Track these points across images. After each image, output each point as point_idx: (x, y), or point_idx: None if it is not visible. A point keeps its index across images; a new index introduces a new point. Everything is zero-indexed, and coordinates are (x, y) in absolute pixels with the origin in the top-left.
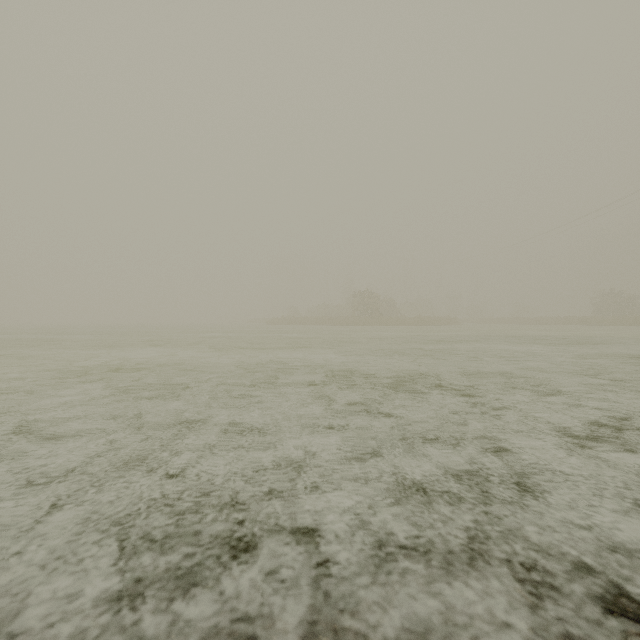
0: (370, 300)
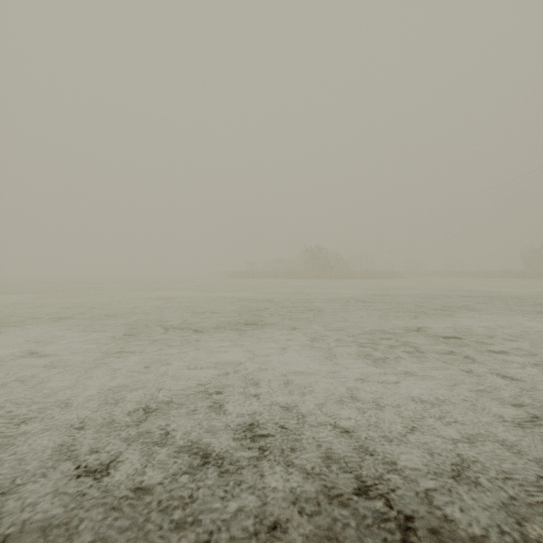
0: (321, 255)
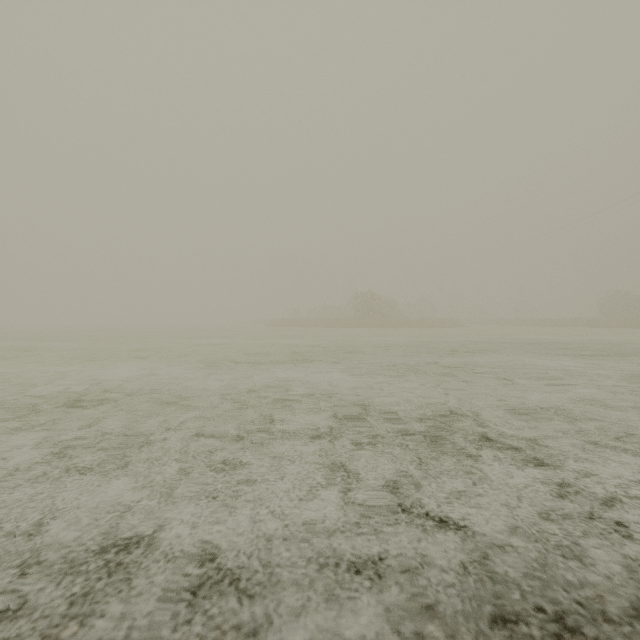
0: (372, 301)
